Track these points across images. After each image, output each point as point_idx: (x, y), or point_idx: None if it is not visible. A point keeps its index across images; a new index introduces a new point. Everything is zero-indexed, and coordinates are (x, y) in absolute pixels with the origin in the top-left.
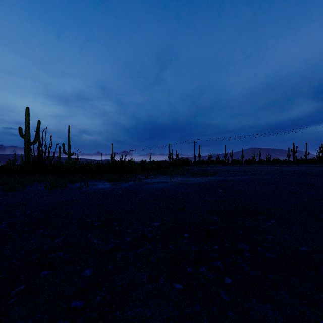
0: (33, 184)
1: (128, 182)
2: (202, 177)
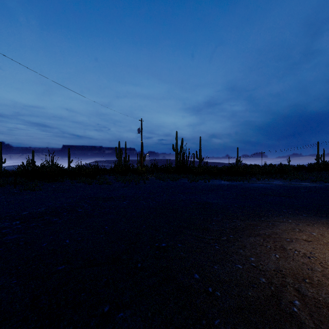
0: (181, 179)
1: (239, 182)
2: (323, 183)
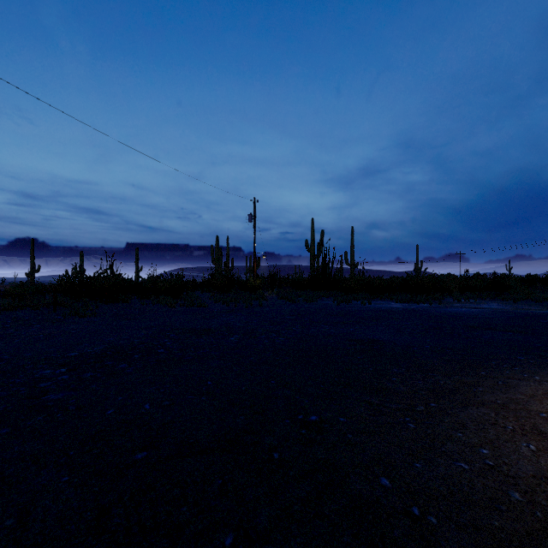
0: (321, 299)
1: (423, 304)
2: None
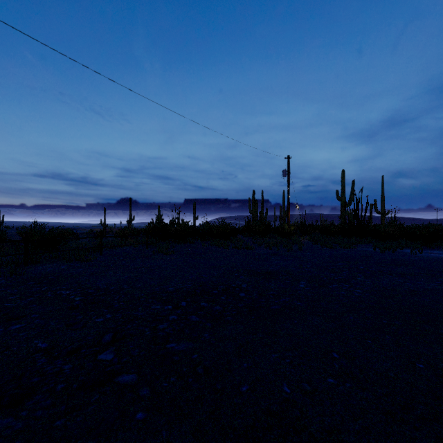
0: (357, 245)
1: None
2: None
